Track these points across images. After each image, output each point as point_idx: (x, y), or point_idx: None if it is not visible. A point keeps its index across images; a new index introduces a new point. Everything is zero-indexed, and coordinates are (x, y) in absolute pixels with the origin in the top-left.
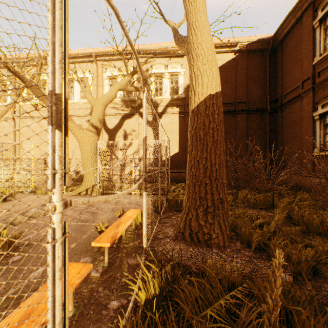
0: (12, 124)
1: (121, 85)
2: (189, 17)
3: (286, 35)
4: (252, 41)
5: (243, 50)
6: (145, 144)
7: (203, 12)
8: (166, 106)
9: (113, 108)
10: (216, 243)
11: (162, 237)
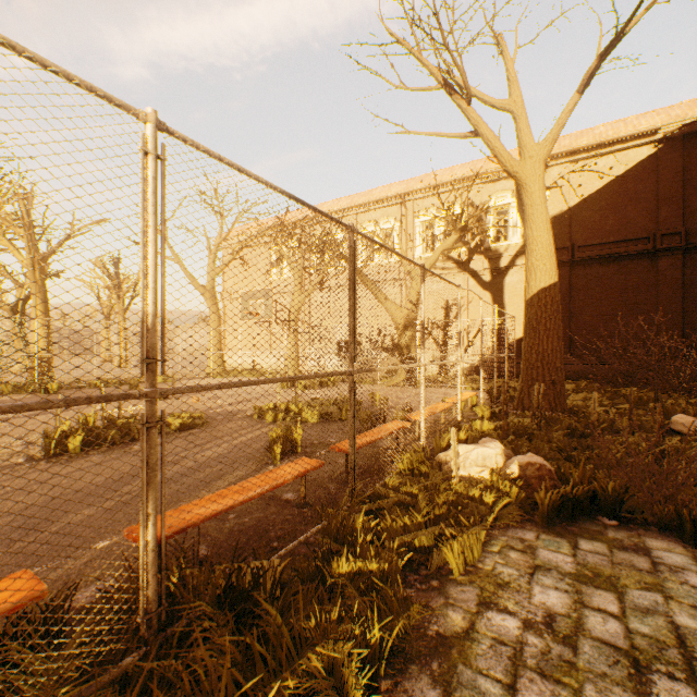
0: None
1: (446, 247)
2: (526, 209)
3: None
4: (694, 117)
5: (674, 136)
6: (481, 336)
7: (539, 204)
8: (515, 256)
9: None
10: None
11: None
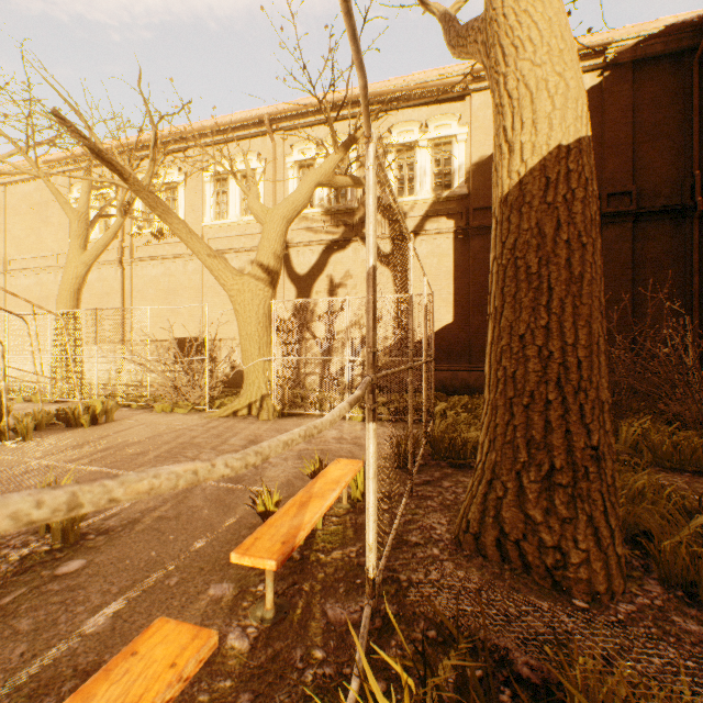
0: (119, 274)
1: (322, 175)
2: None
3: None
4: (651, 33)
5: (623, 62)
6: (372, 287)
7: None
8: (424, 217)
9: (306, 230)
10: (583, 580)
11: (417, 541)
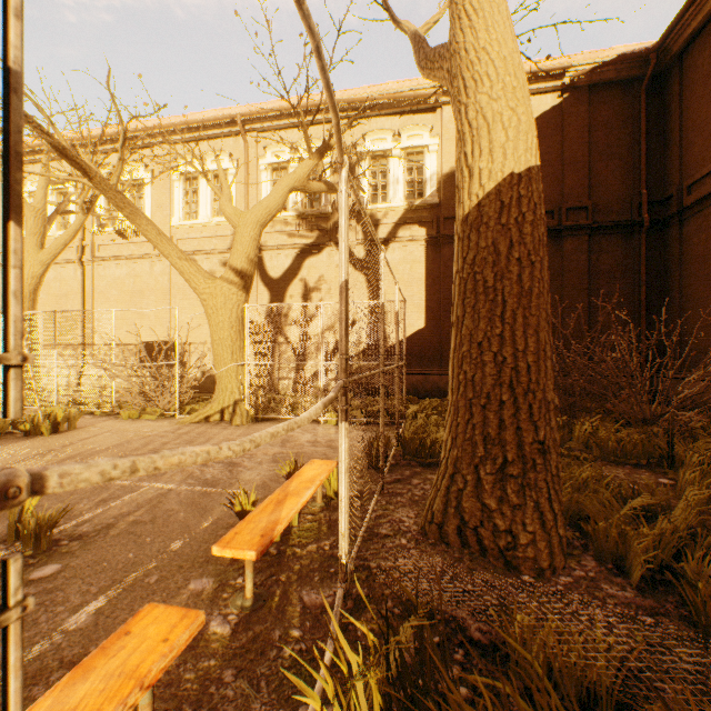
0: (79, 274)
1: (296, 180)
2: None
3: (692, 37)
4: (604, 60)
5: (581, 86)
6: (344, 299)
7: None
8: (397, 224)
9: (280, 233)
10: (530, 558)
11: (387, 533)
